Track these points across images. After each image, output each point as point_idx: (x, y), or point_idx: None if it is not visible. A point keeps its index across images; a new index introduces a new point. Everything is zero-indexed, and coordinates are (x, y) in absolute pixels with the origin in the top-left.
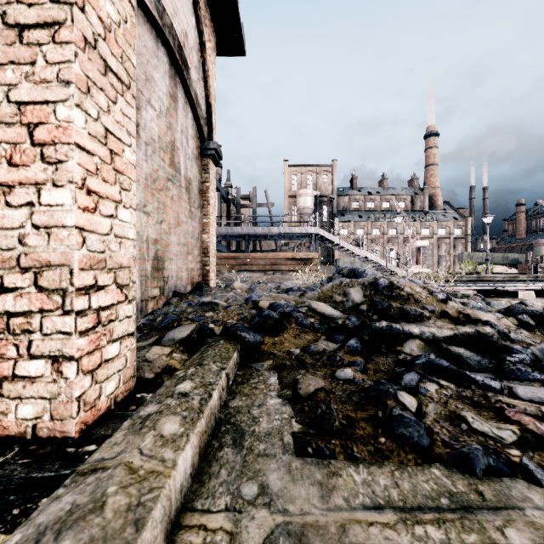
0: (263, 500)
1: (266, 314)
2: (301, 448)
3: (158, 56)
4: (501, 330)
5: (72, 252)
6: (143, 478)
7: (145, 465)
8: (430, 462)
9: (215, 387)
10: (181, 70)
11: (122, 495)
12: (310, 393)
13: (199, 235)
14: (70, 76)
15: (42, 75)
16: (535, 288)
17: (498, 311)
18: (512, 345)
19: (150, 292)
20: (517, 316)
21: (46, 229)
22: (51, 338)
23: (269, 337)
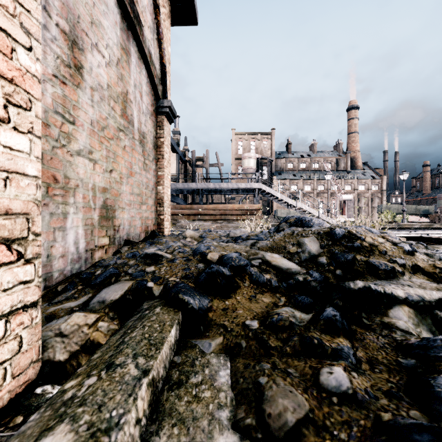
0: None
1: (215, 271)
2: None
3: (107, 4)
4: None
5: None
6: None
7: None
8: None
9: (115, 437)
10: (133, 25)
11: None
12: (288, 431)
13: (154, 186)
14: None
15: None
16: None
17: None
18: None
19: (97, 242)
20: None
21: None
22: None
23: (219, 301)
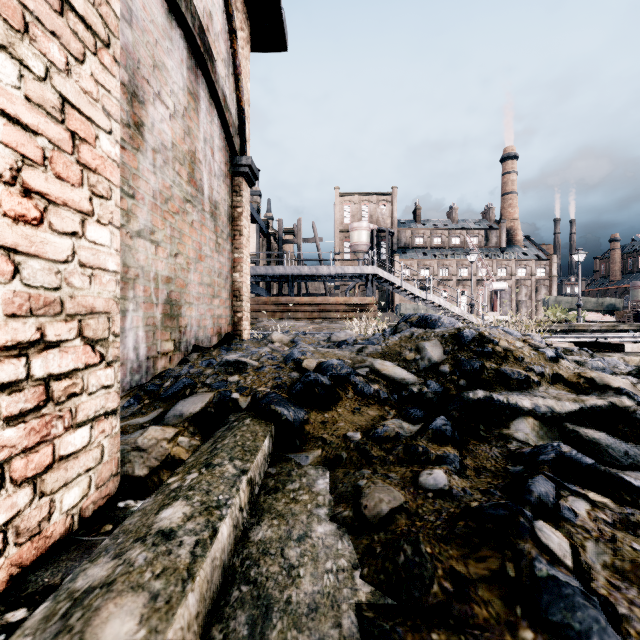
0: None
1: (312, 380)
2: None
3: (172, 38)
4: None
5: None
6: None
7: None
8: None
9: (225, 511)
10: (203, 61)
11: None
12: (383, 517)
13: (228, 273)
14: None
15: None
16: None
17: (628, 373)
18: None
19: (159, 347)
20: None
21: None
22: None
23: (317, 413)
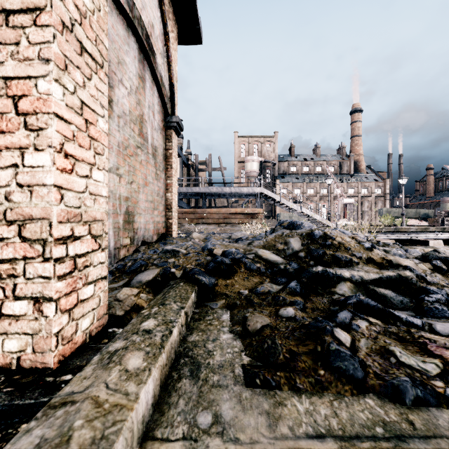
0: (217, 429)
1: (219, 260)
2: (250, 379)
3: (129, 43)
4: (418, 273)
5: (51, 207)
6: (107, 412)
7: (110, 398)
8: (364, 393)
9: (175, 324)
10: (148, 56)
11: (88, 429)
12: (257, 330)
13: (163, 193)
14: (50, 55)
15: (26, 54)
16: (443, 238)
17: (415, 257)
18: (428, 287)
19: (122, 242)
20: (431, 262)
21: (28, 187)
22: (33, 282)
23: (222, 280)
